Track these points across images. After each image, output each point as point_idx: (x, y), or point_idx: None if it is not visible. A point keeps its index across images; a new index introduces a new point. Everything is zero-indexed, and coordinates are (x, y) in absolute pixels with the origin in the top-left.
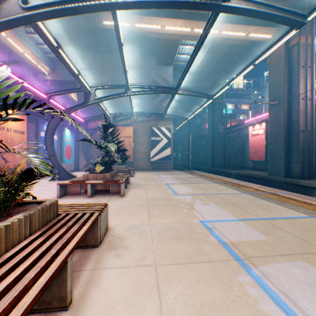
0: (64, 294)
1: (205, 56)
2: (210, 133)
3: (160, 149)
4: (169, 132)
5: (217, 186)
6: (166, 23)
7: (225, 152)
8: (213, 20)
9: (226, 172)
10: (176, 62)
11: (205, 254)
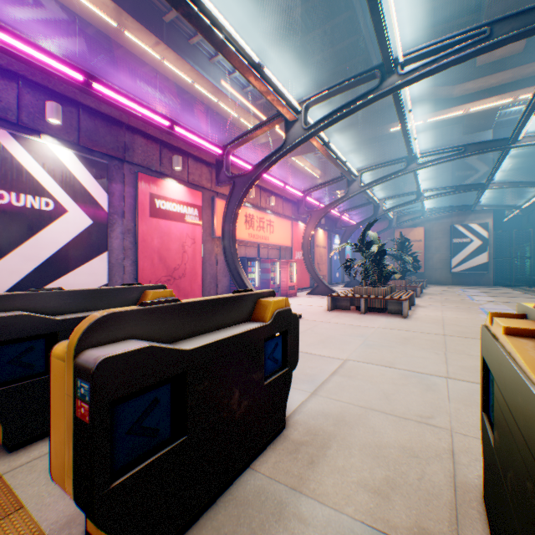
0: (409, 305)
1: None
2: None
3: (467, 256)
4: (484, 229)
5: None
6: (470, 106)
7: None
8: (506, 151)
9: None
10: (500, 118)
11: (468, 311)
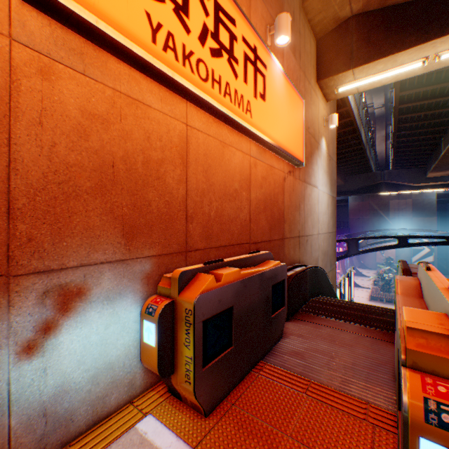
0: None
1: None
2: None
3: (420, 256)
4: None
5: None
6: (423, 190)
7: None
8: None
9: None
10: None
11: None
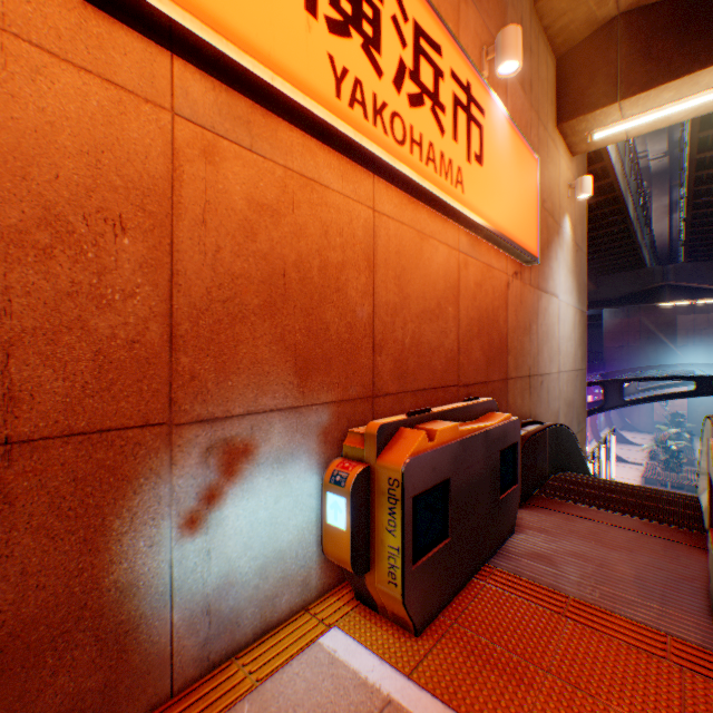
0: None
1: None
2: None
3: None
4: None
5: None
6: None
7: None
8: None
9: None
10: None
11: None
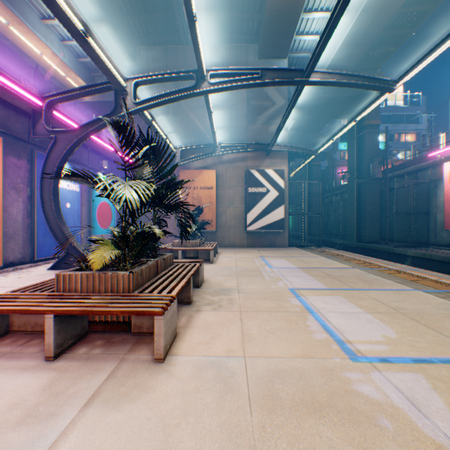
0: None
1: (353, 27)
2: (355, 179)
3: (264, 210)
4: (281, 177)
5: (446, 307)
6: None
7: (386, 214)
8: None
9: (392, 251)
10: (293, 53)
11: None
